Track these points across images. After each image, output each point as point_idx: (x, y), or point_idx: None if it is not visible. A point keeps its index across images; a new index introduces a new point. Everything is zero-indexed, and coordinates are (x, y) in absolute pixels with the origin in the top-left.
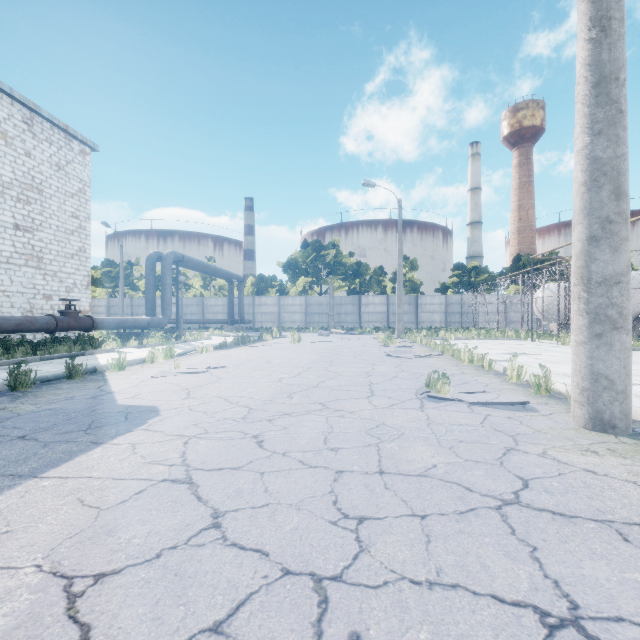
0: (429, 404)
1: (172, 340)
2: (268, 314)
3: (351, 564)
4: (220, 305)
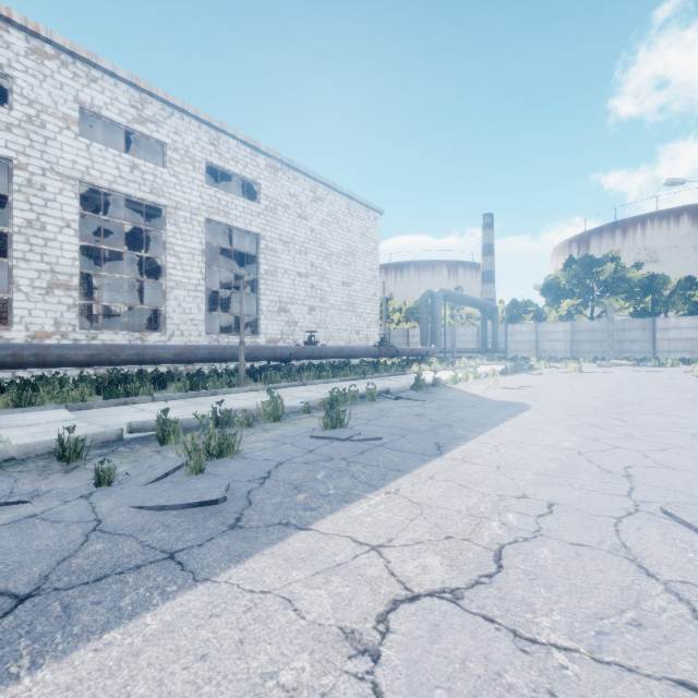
0: None
1: (449, 366)
2: (523, 343)
3: None
4: (469, 334)
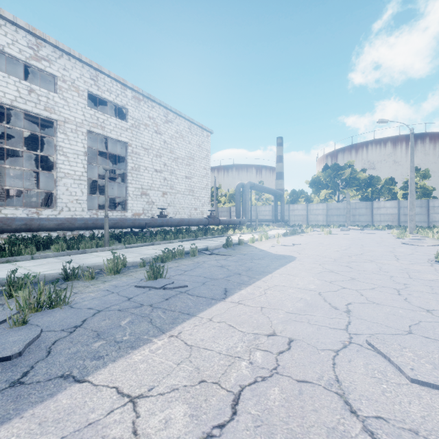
0: (436, 265)
1: (253, 231)
2: (299, 216)
3: (404, 288)
4: (267, 210)
